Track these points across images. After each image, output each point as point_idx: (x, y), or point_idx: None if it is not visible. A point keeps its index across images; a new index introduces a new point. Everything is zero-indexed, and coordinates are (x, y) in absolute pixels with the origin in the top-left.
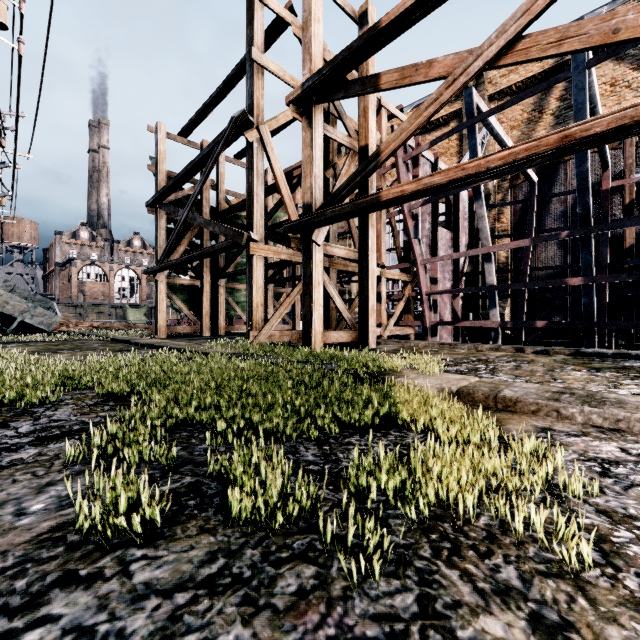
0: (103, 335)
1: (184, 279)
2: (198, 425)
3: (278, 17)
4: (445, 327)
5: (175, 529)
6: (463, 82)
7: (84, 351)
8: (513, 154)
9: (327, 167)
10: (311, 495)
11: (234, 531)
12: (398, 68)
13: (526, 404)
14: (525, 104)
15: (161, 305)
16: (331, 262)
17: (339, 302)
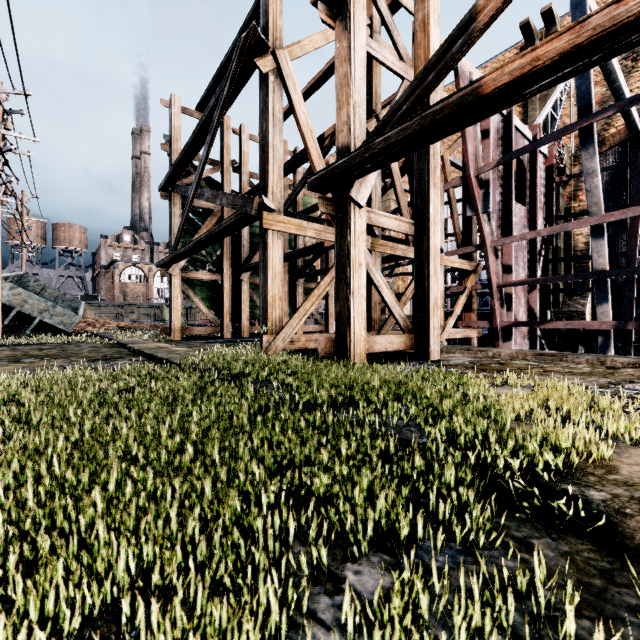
0: (112, 337)
1: (202, 273)
2: None
3: None
4: (519, 329)
5: None
6: None
7: (52, 360)
8: None
9: (368, 118)
10: None
11: None
12: None
13: None
14: None
15: (175, 303)
16: (374, 243)
17: (388, 294)
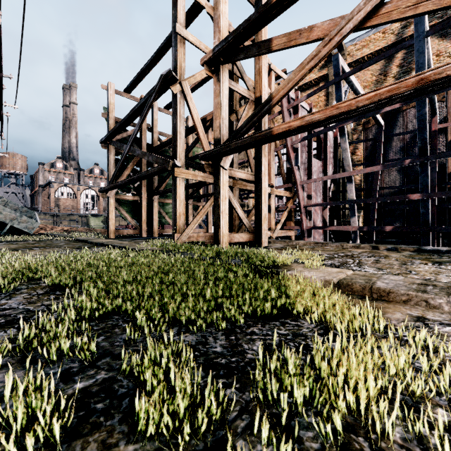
0: (69, 236)
1: (128, 196)
2: (124, 314)
3: (195, 2)
4: (317, 230)
5: (74, 445)
6: (337, 41)
7: (52, 248)
8: (378, 95)
9: (231, 113)
10: (219, 400)
11: (137, 448)
12: (286, 33)
13: (398, 295)
14: (374, 70)
15: (111, 214)
16: (234, 183)
17: (240, 212)
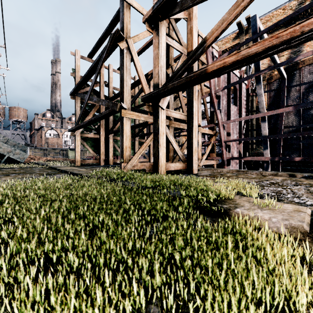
0: (46, 164)
1: (90, 134)
2: None
3: None
4: (234, 160)
5: None
6: None
7: (24, 174)
8: None
9: (168, 67)
10: None
11: None
12: None
13: None
14: None
15: (77, 148)
16: (170, 122)
17: (175, 145)
